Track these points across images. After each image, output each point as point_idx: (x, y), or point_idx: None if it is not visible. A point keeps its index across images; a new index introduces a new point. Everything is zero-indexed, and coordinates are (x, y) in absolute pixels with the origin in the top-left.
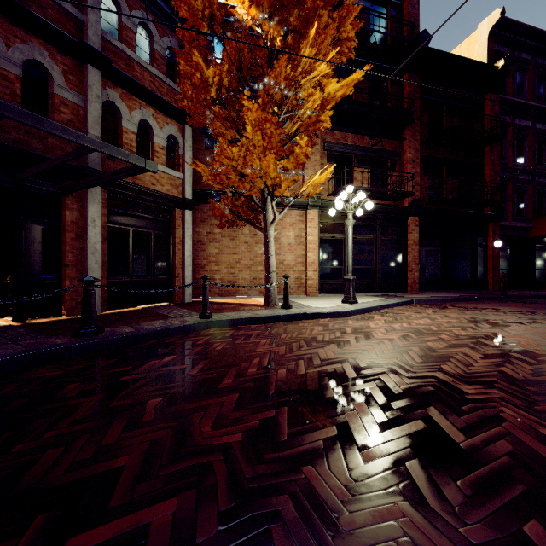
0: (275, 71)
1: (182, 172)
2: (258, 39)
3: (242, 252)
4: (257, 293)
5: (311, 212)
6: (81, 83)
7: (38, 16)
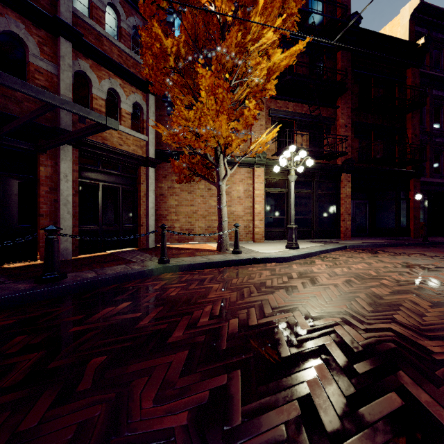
0: (226, 41)
1: (146, 135)
2: (211, 15)
3: (198, 204)
4: (211, 239)
5: (258, 169)
6: (55, 53)
7: None
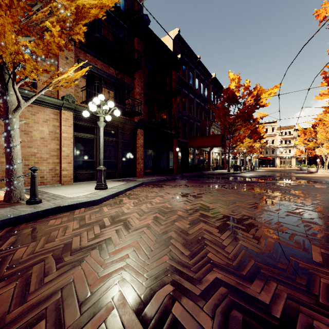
0: None
1: None
2: None
3: None
4: (0, 185)
5: (66, 112)
6: None
7: None
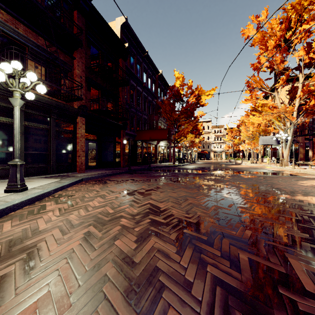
0: None
1: None
2: None
3: None
4: None
5: None
6: None
7: None
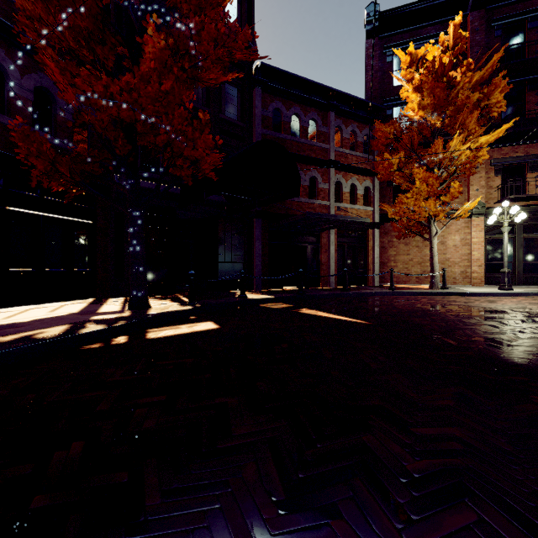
0: (435, 146)
1: (373, 206)
2: (424, 125)
3: (414, 253)
4: (426, 282)
5: (476, 219)
6: (327, 177)
7: (315, 158)
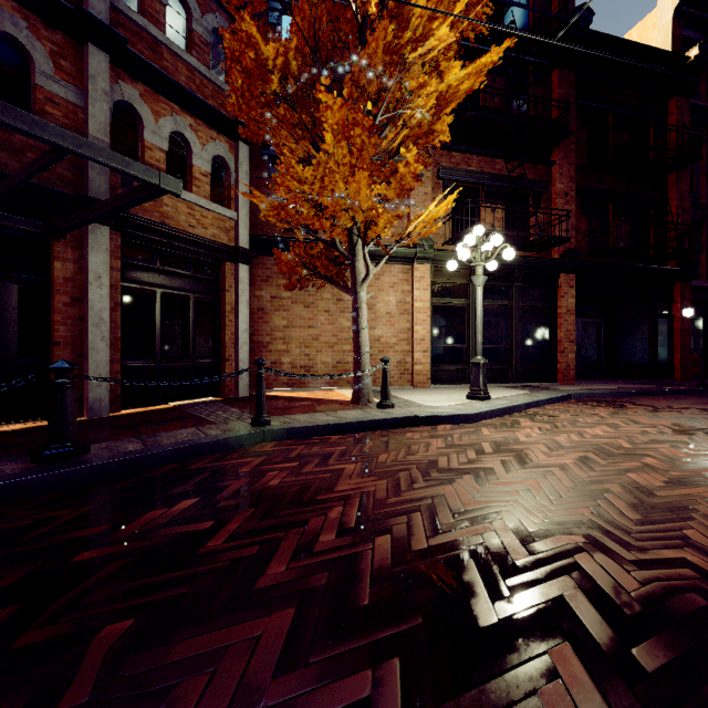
0: (368, 48)
1: (235, 210)
2: (342, 5)
3: (321, 324)
4: (342, 382)
5: (420, 267)
6: (80, 72)
7: None
